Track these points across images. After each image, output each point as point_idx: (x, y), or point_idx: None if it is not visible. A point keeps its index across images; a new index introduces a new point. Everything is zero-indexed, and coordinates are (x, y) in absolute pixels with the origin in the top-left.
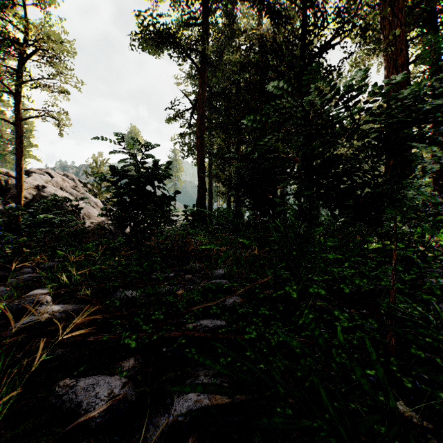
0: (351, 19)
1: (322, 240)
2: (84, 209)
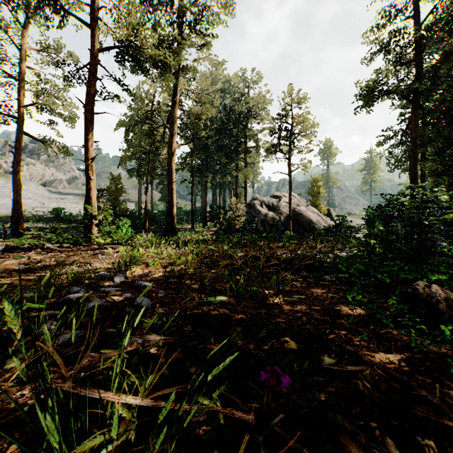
0: None
1: None
2: (316, 218)
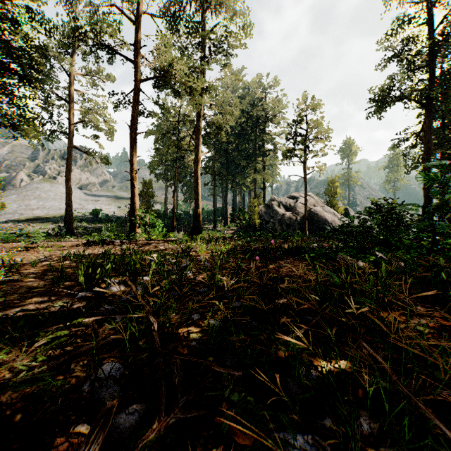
0: None
1: None
2: (331, 218)
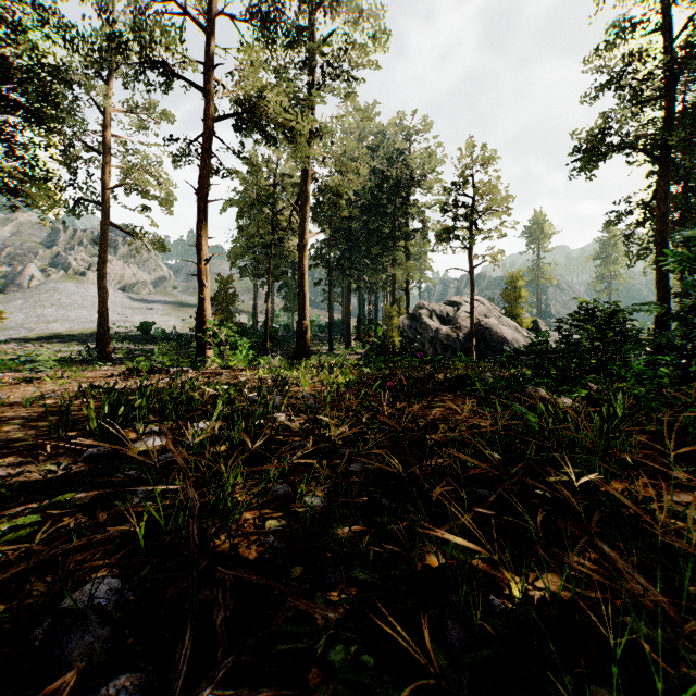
0: None
1: None
2: (512, 335)
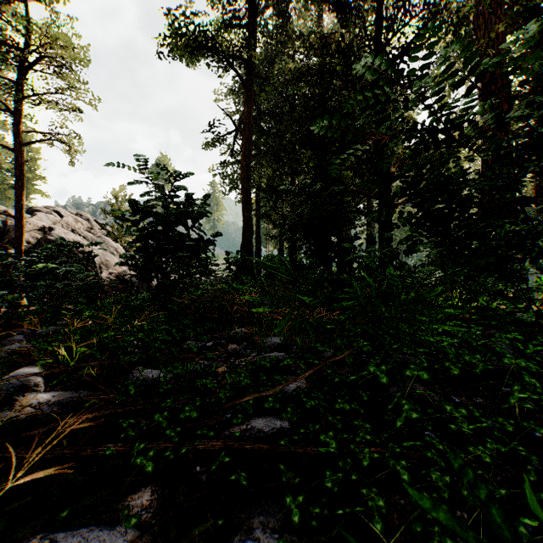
0: (440, 12)
1: (403, 296)
2: (101, 256)
